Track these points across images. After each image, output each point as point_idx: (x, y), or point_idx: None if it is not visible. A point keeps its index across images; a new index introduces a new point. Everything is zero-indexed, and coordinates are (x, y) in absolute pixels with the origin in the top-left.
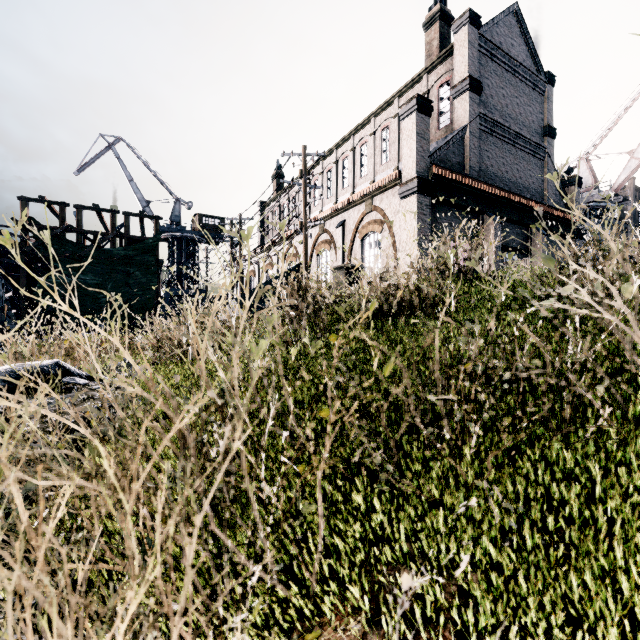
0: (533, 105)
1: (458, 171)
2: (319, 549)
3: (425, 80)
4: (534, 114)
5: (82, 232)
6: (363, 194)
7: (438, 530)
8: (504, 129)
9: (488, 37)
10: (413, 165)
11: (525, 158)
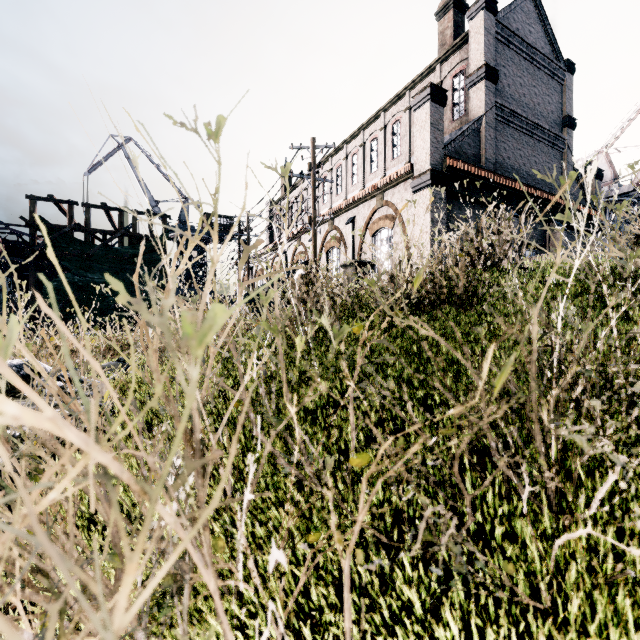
0: (552, 94)
1: (473, 163)
2: None
3: (438, 71)
4: (553, 104)
5: (90, 231)
6: (374, 189)
7: None
8: (521, 119)
9: (505, 23)
10: (426, 157)
11: (543, 150)
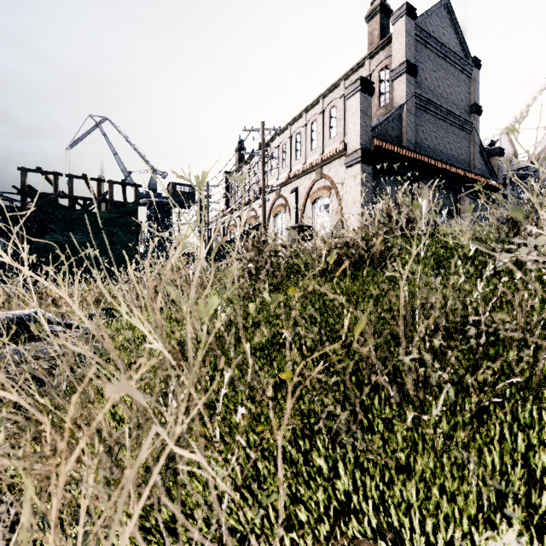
0: (462, 86)
1: (396, 143)
2: (279, 522)
3: (367, 65)
4: (462, 94)
5: (73, 198)
6: (314, 164)
7: (408, 500)
8: (436, 107)
9: (422, 27)
10: (357, 138)
11: (455, 132)
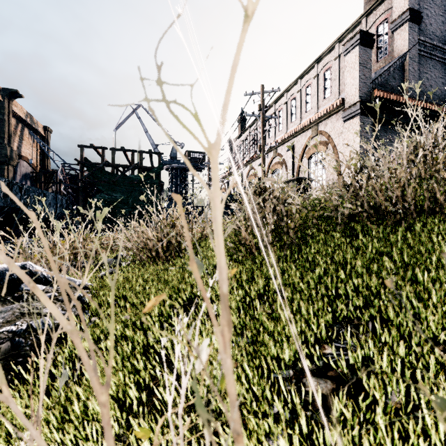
0: None
1: (398, 93)
2: None
3: (364, 23)
4: None
5: (114, 165)
6: (310, 122)
7: None
8: (443, 52)
9: None
10: (356, 91)
11: None
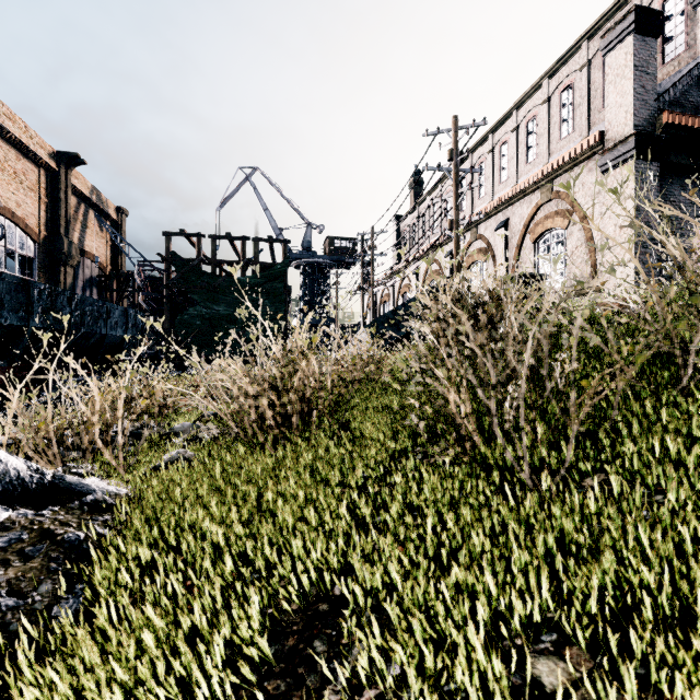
0: None
1: None
2: None
3: None
4: None
5: (216, 262)
6: (537, 178)
7: None
8: None
9: None
10: (627, 117)
11: None
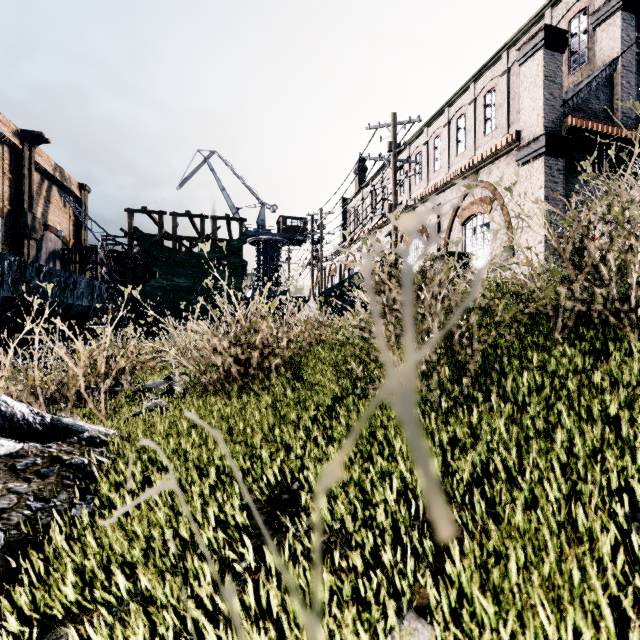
0: None
1: (604, 121)
2: None
3: (548, 17)
4: None
5: (176, 238)
6: (464, 169)
7: None
8: None
9: None
10: (538, 119)
11: None
